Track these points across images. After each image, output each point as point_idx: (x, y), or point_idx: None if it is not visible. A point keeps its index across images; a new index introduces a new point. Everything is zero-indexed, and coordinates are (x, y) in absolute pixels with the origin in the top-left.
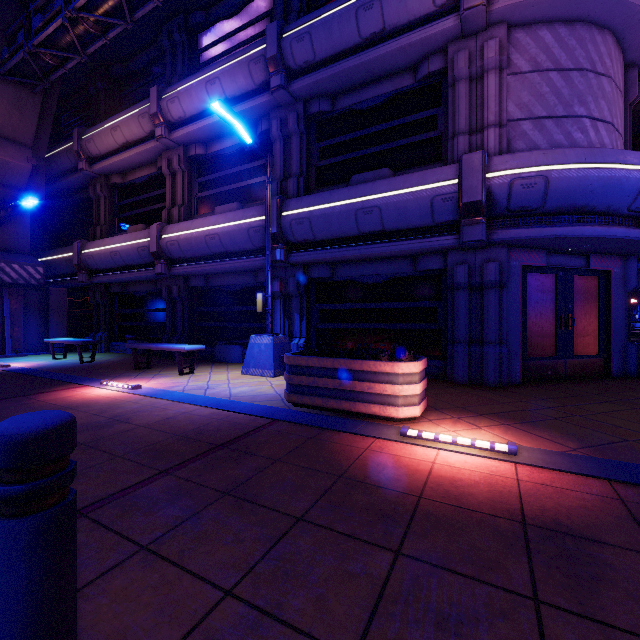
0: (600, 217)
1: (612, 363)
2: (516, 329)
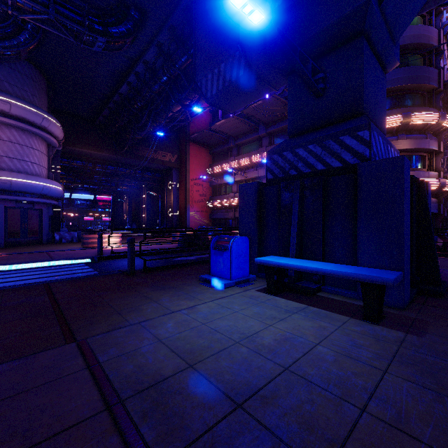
0: (32, 195)
1: (43, 239)
2: (2, 228)
